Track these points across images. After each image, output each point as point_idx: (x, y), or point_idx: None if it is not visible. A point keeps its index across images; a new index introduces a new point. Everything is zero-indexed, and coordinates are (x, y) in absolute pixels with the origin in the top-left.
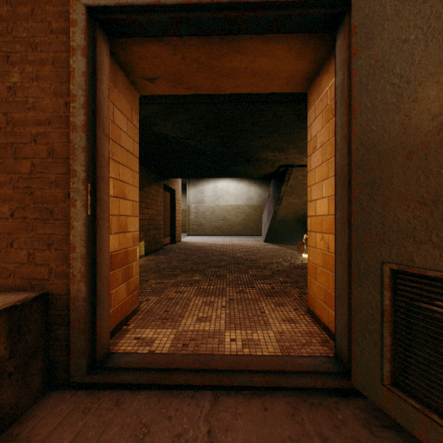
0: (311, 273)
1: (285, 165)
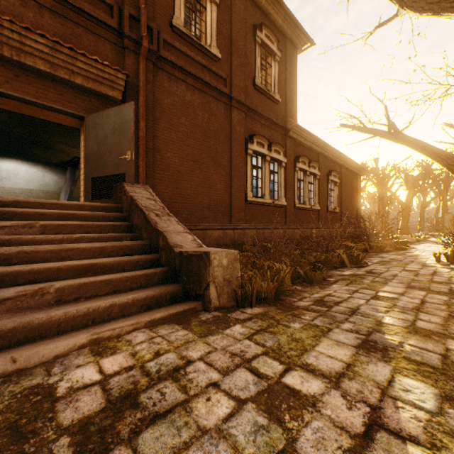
0: (82, 195)
1: (78, 157)
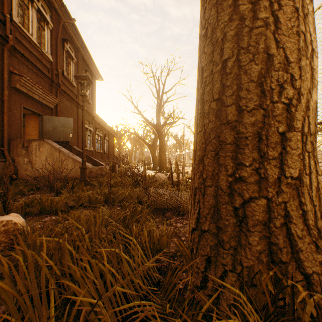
0: None
1: None
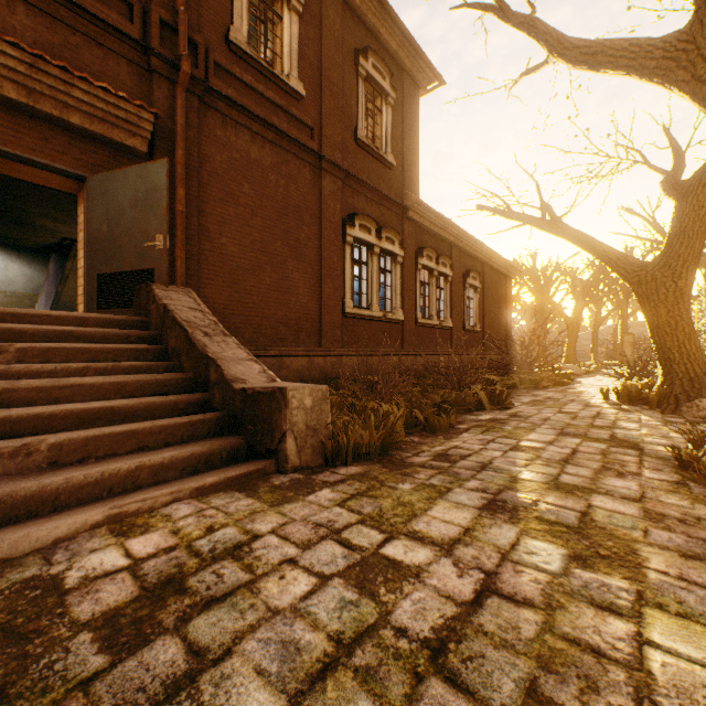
0: (80, 302)
1: (71, 238)
